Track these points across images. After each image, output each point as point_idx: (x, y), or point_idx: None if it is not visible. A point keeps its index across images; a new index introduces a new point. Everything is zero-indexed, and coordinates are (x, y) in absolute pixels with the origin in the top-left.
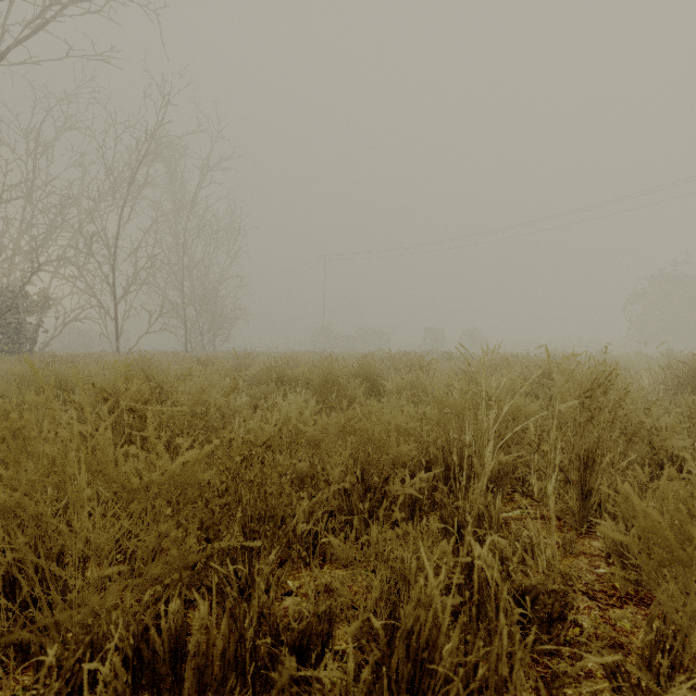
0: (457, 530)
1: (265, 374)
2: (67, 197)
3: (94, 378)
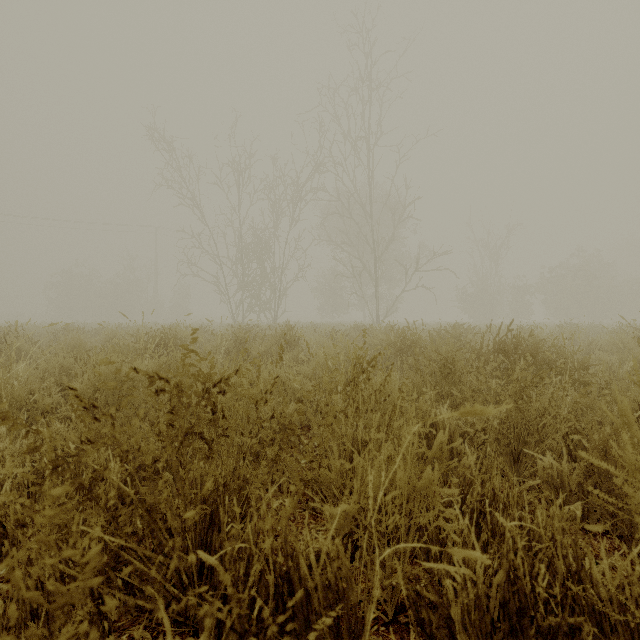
0: None
1: None
2: None
3: None
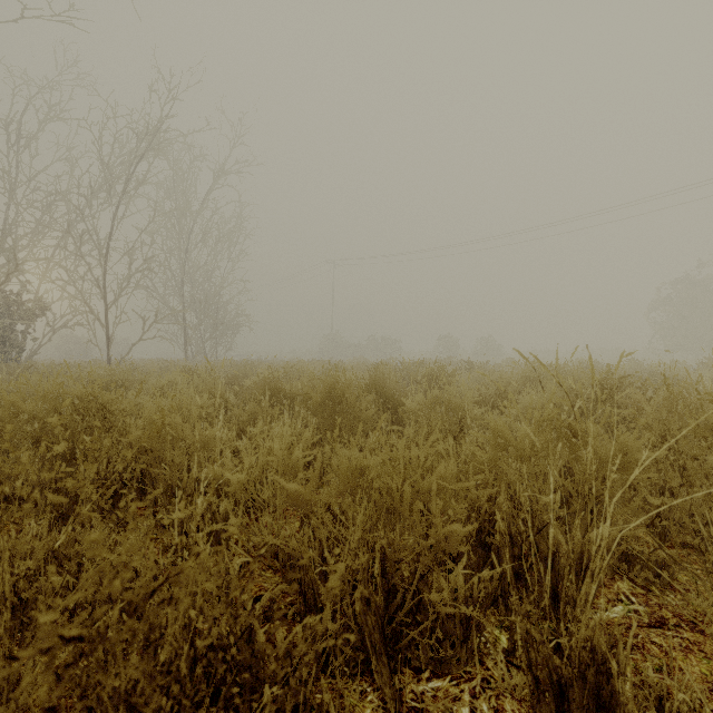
0: (557, 689)
1: (259, 388)
2: (57, 195)
3: (4, 399)
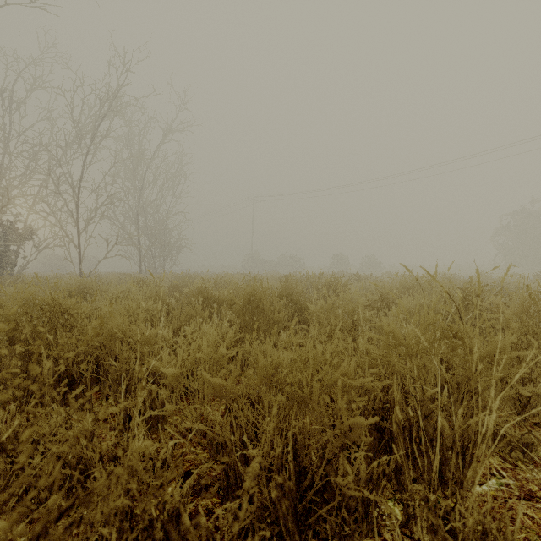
0: None
1: (194, 295)
2: (41, 146)
3: None
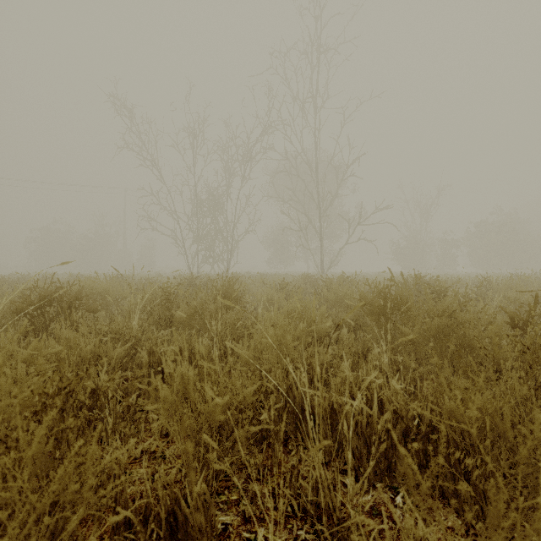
0: None
1: None
2: None
3: None
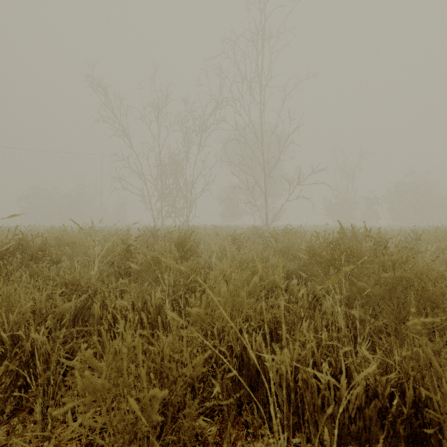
0: None
1: None
2: None
3: None
